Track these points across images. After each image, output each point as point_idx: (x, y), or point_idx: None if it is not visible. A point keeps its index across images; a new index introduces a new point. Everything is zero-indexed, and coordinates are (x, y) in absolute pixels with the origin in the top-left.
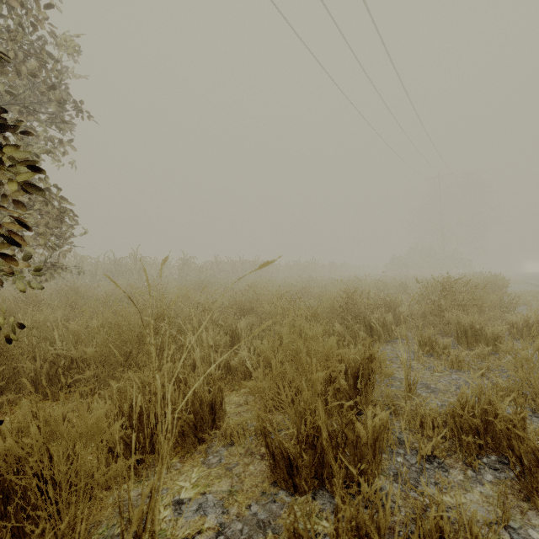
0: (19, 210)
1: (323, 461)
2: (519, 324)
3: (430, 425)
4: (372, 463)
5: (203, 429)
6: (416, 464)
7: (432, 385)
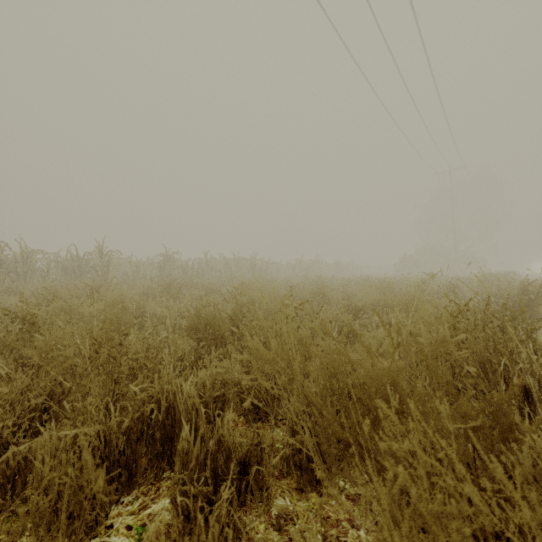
0: None
1: None
2: None
3: None
4: None
5: None
6: None
7: None
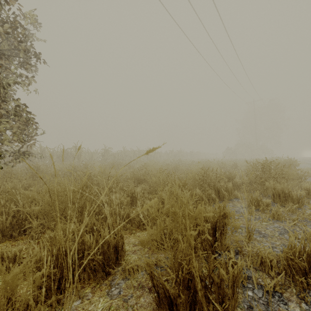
0: (1, 118)
1: (196, 299)
2: (310, 189)
3: (269, 265)
4: (232, 300)
5: (109, 265)
6: (262, 297)
7: (262, 231)
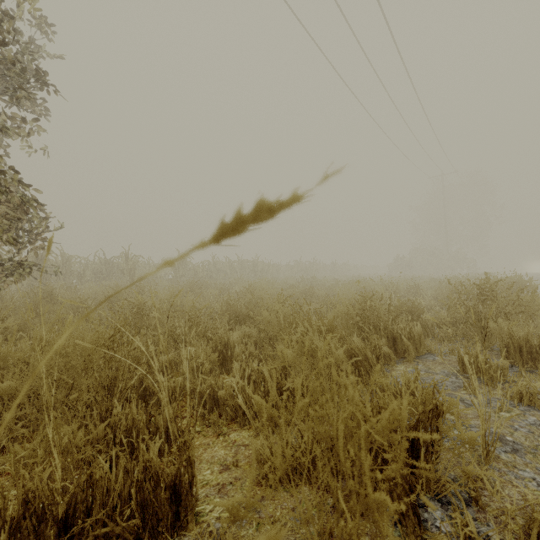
0: None
1: None
2: None
3: None
4: None
5: (158, 534)
6: None
7: (507, 436)
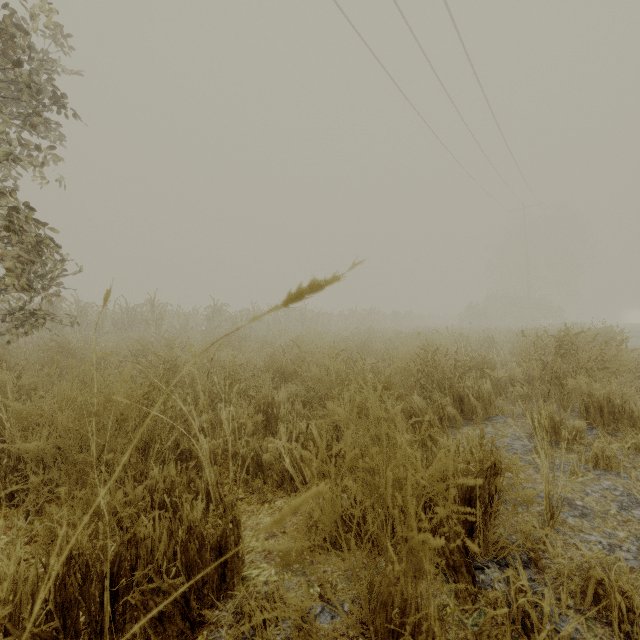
0: None
1: None
2: None
3: (623, 610)
4: None
5: (204, 596)
6: None
7: (577, 501)
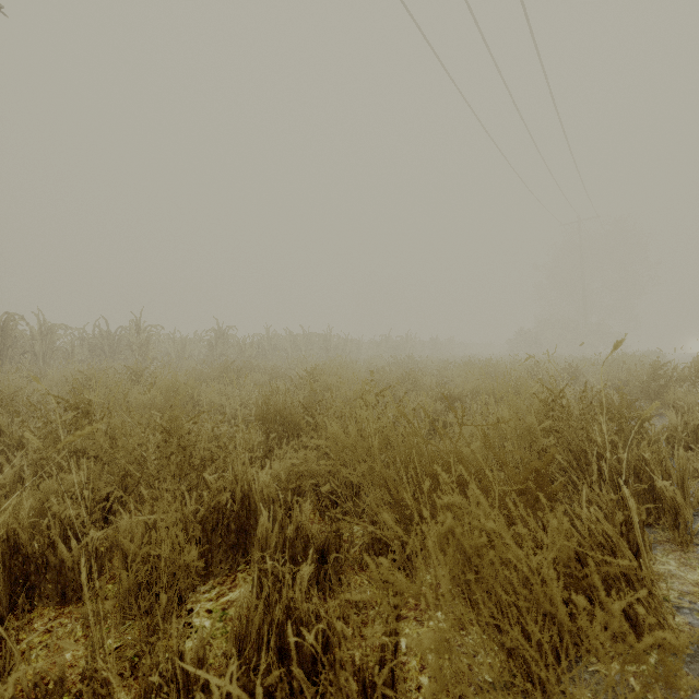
0: None
1: None
2: None
3: None
4: None
5: None
6: None
7: None
